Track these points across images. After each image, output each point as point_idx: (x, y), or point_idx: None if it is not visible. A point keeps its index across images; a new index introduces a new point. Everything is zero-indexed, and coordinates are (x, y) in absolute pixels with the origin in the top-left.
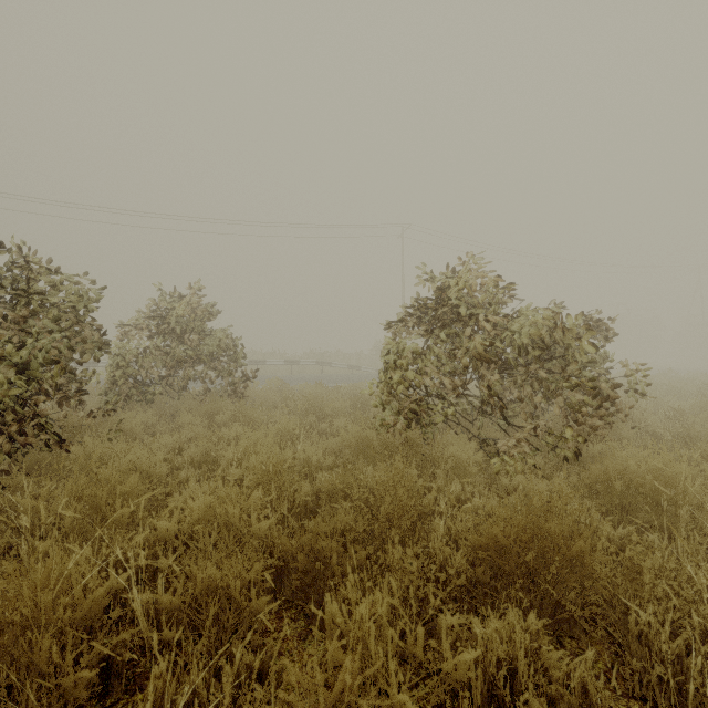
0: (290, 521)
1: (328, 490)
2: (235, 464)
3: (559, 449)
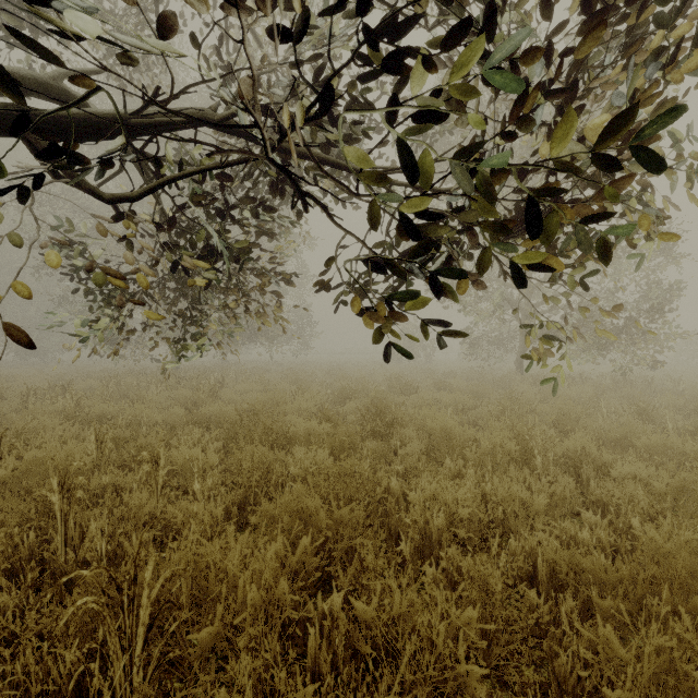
0: None
1: None
2: None
3: None
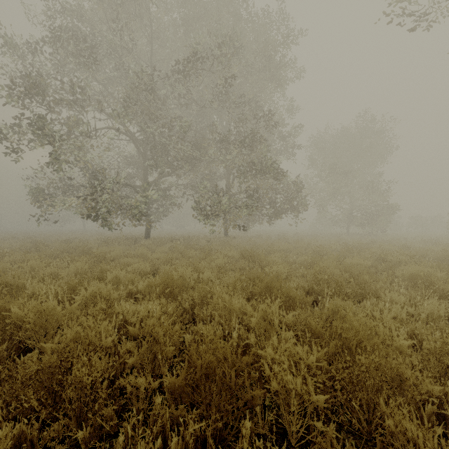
0: None
1: None
2: None
3: None
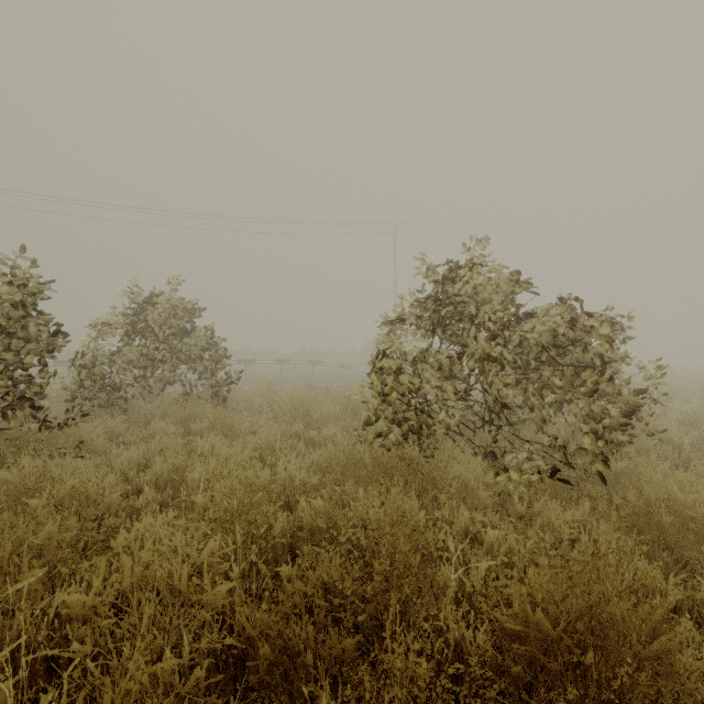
0: (261, 568)
1: (309, 527)
2: (201, 487)
3: (574, 464)
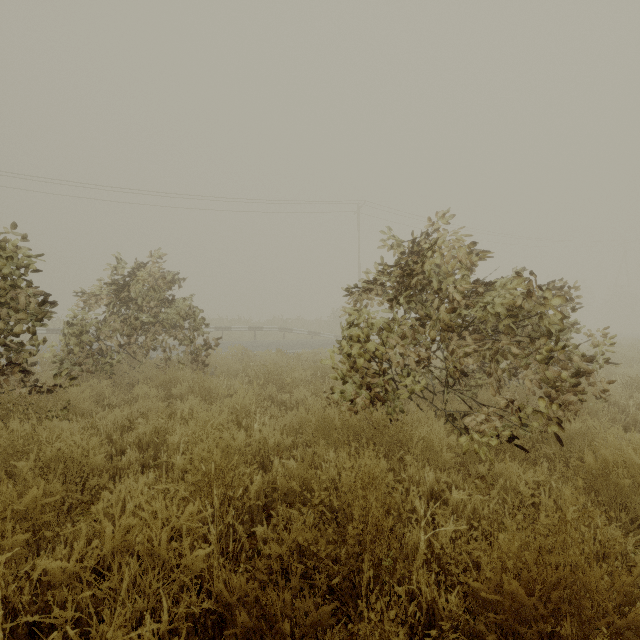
0: (238, 529)
1: (283, 489)
2: (181, 449)
3: (530, 426)
